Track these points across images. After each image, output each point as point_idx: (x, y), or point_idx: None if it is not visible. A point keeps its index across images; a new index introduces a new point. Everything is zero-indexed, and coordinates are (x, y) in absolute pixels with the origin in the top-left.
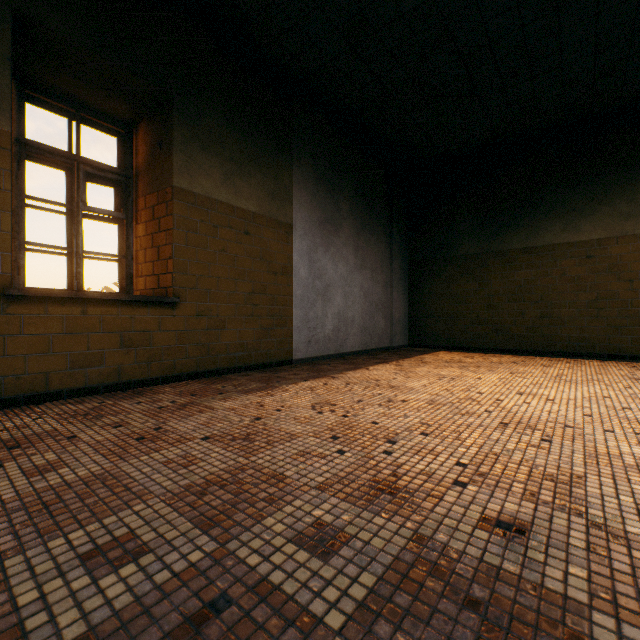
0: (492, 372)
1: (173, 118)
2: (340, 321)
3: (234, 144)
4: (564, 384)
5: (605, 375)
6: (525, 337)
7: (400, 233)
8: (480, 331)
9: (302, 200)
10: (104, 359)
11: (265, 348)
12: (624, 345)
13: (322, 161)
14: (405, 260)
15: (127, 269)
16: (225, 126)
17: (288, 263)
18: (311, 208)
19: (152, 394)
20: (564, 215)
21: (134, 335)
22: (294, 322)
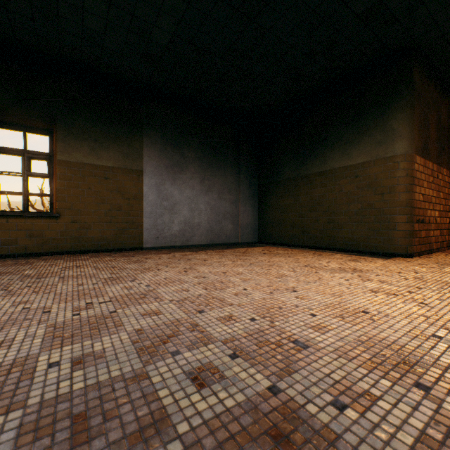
0: (232, 258)
1: (57, 127)
2: (186, 225)
3: (98, 132)
4: (240, 266)
5: (297, 263)
6: (319, 237)
7: (248, 166)
8: (294, 233)
9: (151, 155)
10: (18, 242)
11: (121, 240)
12: (378, 244)
13: (169, 130)
14: (254, 184)
15: (50, 200)
16: (91, 124)
17: (139, 192)
18: (159, 159)
19: (33, 259)
20: (341, 146)
21: (34, 232)
22: (144, 226)
